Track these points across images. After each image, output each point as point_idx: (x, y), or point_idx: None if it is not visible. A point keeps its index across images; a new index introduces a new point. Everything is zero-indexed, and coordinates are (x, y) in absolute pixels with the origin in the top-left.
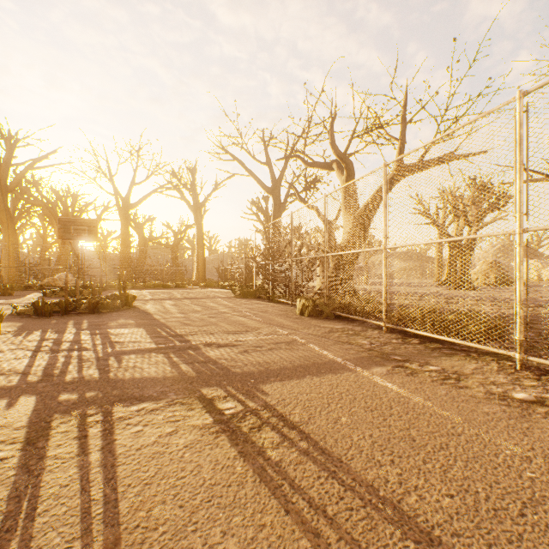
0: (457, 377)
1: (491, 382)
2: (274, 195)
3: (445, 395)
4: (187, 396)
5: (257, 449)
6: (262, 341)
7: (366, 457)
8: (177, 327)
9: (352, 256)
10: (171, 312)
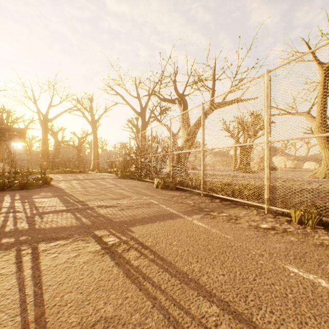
0: (236, 218)
1: (252, 220)
2: (142, 116)
3: (228, 228)
4: (86, 236)
5: (126, 261)
6: (132, 203)
7: (184, 260)
8: (80, 196)
9: (185, 154)
10: (76, 188)
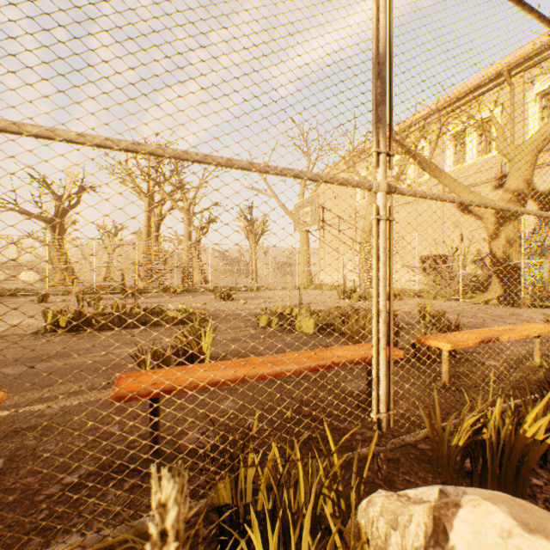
0: None
1: None
2: None
3: None
4: None
5: None
6: None
7: None
8: None
9: None
10: None
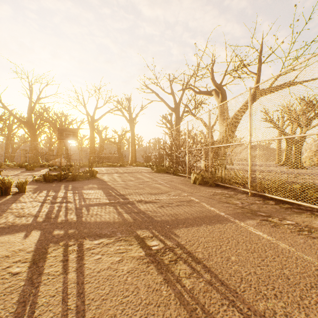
0: (309, 230)
1: None
2: (176, 112)
3: (304, 243)
4: (128, 235)
5: (176, 278)
6: (171, 200)
7: (255, 290)
8: (120, 190)
9: (227, 148)
10: (117, 181)
